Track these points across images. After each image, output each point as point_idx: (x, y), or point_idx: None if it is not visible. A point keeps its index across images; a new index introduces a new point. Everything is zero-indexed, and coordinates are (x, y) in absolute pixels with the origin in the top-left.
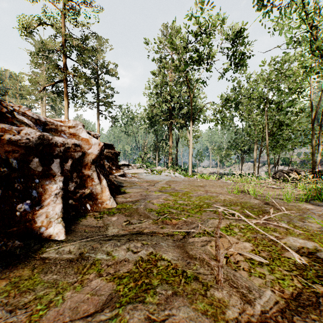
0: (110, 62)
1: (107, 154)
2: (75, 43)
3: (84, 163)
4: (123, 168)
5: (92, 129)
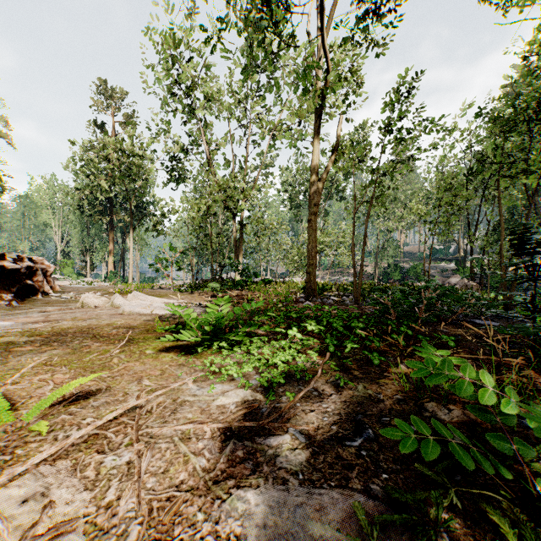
0: None
1: None
2: None
3: (47, 275)
4: None
5: None
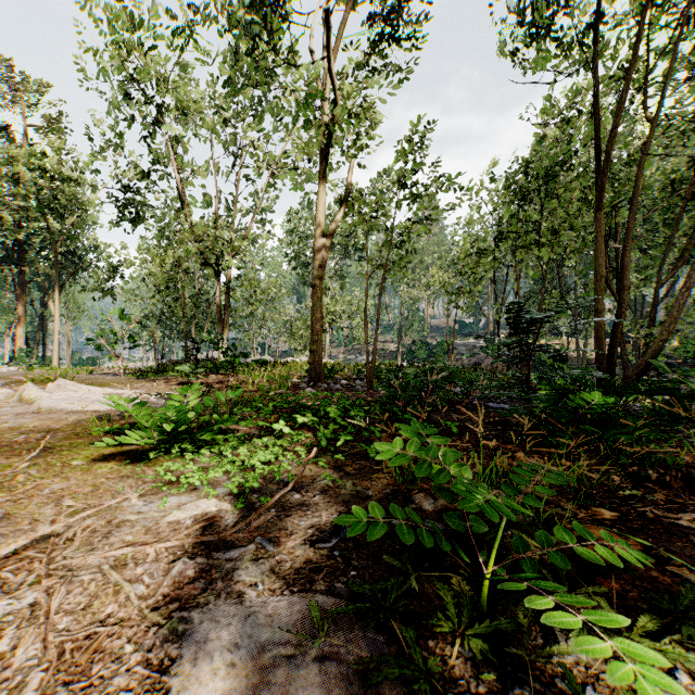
0: None
1: None
2: None
3: None
4: None
5: None
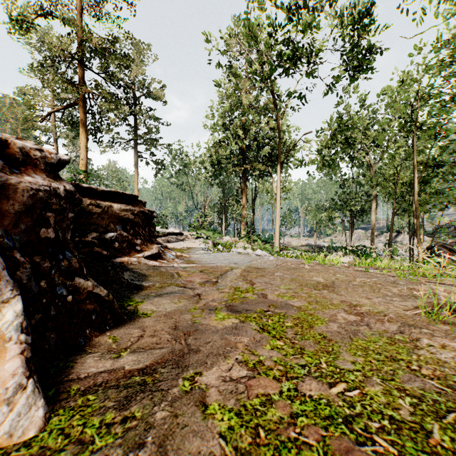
0: (154, 80)
1: (122, 214)
2: (96, 43)
3: None
4: (169, 240)
5: (128, 180)
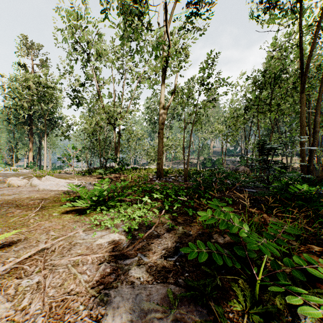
0: None
1: None
2: None
3: None
4: None
5: None
